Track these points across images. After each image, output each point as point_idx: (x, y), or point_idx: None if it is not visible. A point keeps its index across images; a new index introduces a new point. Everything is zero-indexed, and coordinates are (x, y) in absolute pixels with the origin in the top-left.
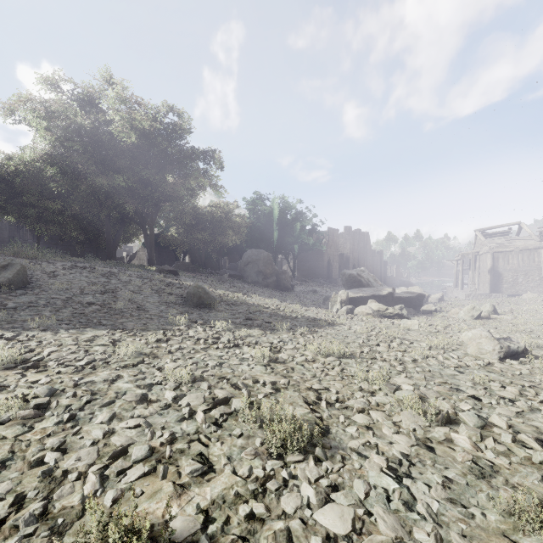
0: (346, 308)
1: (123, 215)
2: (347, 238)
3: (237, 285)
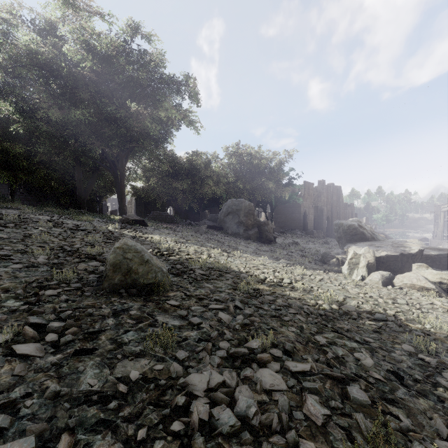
0: (380, 276)
1: (93, 160)
2: (321, 192)
3: (215, 237)
